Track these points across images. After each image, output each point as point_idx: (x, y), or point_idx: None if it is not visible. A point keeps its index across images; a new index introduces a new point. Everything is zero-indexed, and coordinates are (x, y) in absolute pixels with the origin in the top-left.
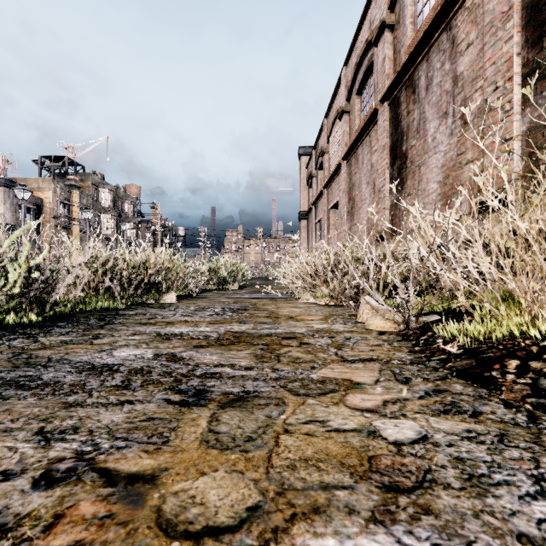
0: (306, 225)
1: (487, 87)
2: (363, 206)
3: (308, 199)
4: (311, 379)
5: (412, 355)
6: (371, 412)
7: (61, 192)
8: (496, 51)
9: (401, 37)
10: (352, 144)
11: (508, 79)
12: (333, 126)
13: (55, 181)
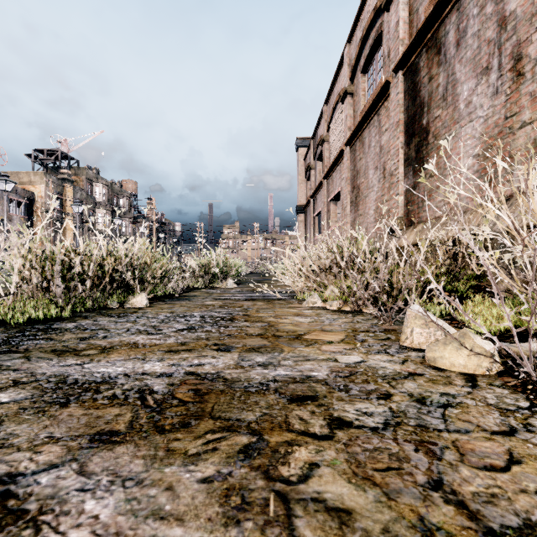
0: (304, 219)
1: None
2: (369, 194)
3: (306, 192)
4: None
5: None
6: None
7: (54, 186)
8: None
9: None
10: (357, 126)
11: None
12: (334, 112)
13: (47, 174)
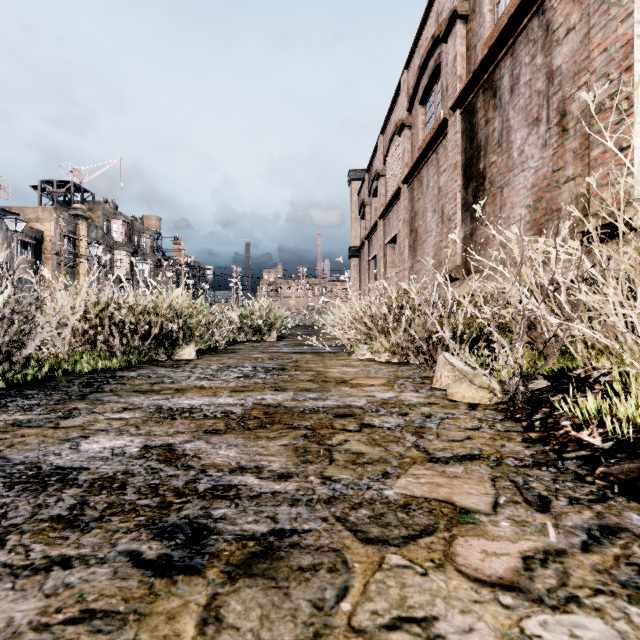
0: (358, 263)
1: (595, 82)
2: (428, 238)
3: (360, 232)
4: (386, 500)
5: (531, 447)
6: (511, 590)
7: (65, 223)
8: (609, 34)
9: (477, 29)
10: (415, 164)
11: (625, 69)
12: (391, 144)
13: (58, 210)
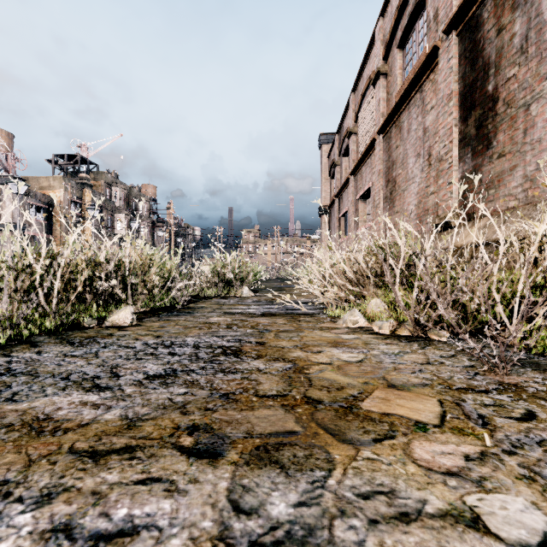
0: (328, 221)
1: None
2: (409, 186)
3: (330, 191)
4: None
5: None
6: None
7: (73, 190)
8: None
9: None
10: (393, 109)
11: None
12: (363, 99)
13: (66, 179)
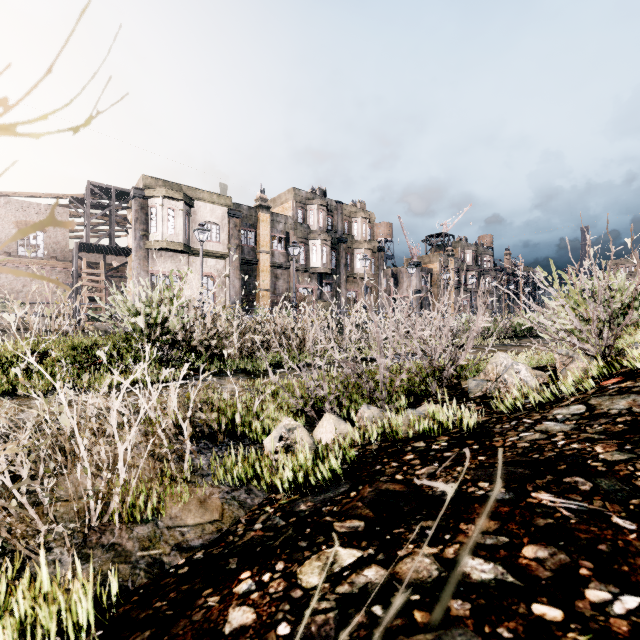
0: None
1: None
2: None
3: None
4: None
5: None
6: None
7: (443, 261)
8: None
9: None
10: None
11: None
12: None
13: (440, 254)
